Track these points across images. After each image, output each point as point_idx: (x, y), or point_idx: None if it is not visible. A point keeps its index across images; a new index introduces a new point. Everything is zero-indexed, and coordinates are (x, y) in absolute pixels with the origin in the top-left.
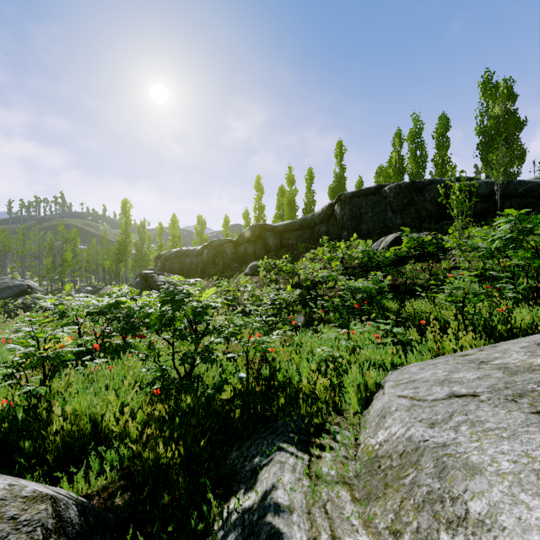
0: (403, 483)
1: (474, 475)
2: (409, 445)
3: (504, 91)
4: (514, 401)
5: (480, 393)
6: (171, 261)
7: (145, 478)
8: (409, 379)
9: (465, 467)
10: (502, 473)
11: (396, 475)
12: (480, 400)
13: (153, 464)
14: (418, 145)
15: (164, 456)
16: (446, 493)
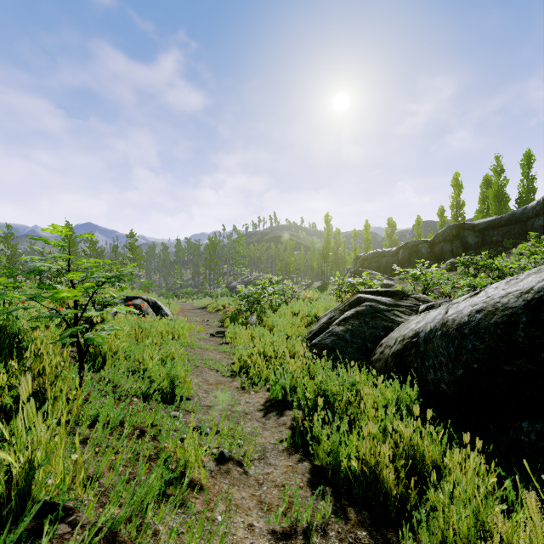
0: None
1: None
2: None
3: None
4: None
5: None
6: (369, 261)
7: None
8: None
9: None
10: None
11: None
12: None
13: None
14: None
15: None
16: None
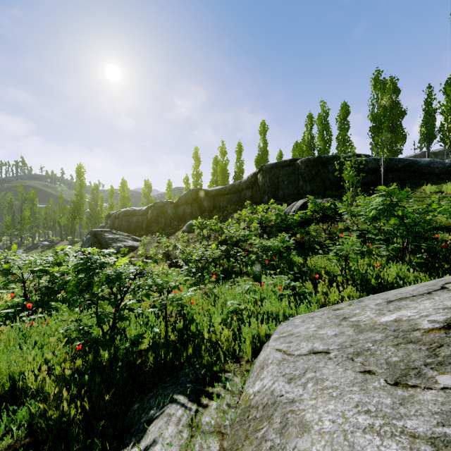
0: (257, 436)
1: (304, 433)
2: (271, 398)
3: (390, 86)
4: (352, 359)
5: (331, 350)
6: (120, 219)
7: (49, 435)
8: (289, 332)
9: (300, 424)
10: (322, 432)
11: (255, 427)
12: (329, 357)
13: (58, 421)
14: (325, 126)
15: (69, 413)
16: (282, 449)
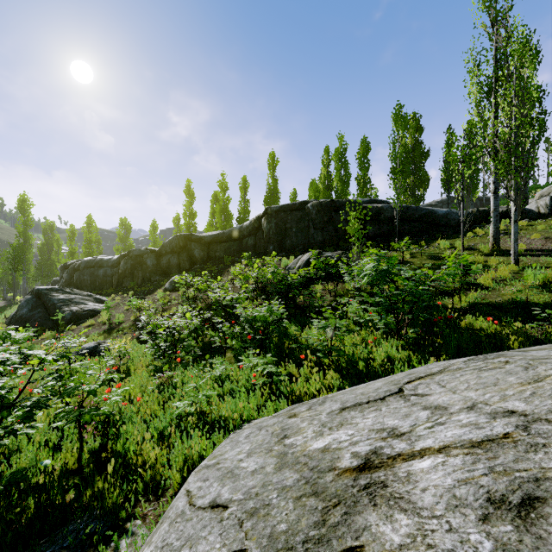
0: None
1: None
2: None
3: (413, 123)
4: (241, 524)
5: (232, 503)
6: (81, 272)
7: None
8: (220, 457)
9: None
10: None
11: None
12: (222, 518)
13: None
14: (343, 164)
15: None
16: None
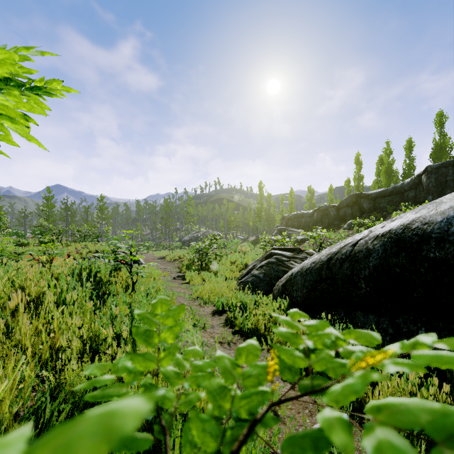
0: None
1: None
2: None
3: None
4: None
5: None
6: (292, 220)
7: None
8: None
9: None
10: None
11: None
12: None
13: None
14: None
15: None
16: None
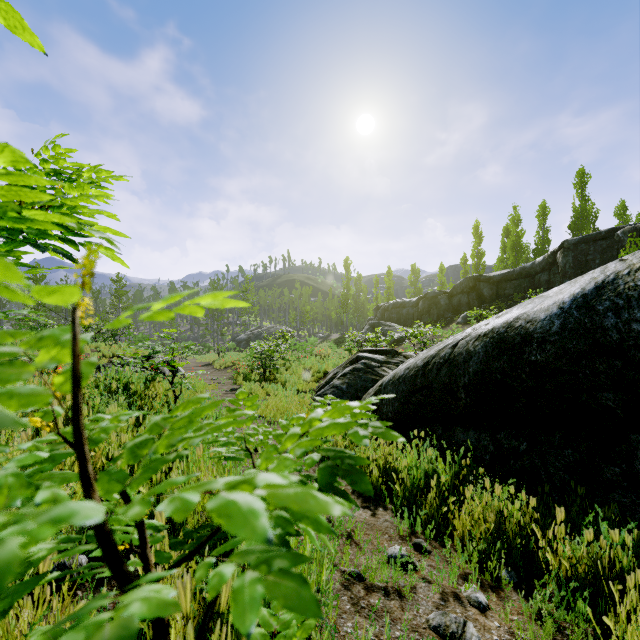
0: None
1: None
2: None
3: None
4: None
5: None
6: (389, 311)
7: None
8: None
9: None
10: None
11: None
12: None
13: None
14: None
15: None
16: None
